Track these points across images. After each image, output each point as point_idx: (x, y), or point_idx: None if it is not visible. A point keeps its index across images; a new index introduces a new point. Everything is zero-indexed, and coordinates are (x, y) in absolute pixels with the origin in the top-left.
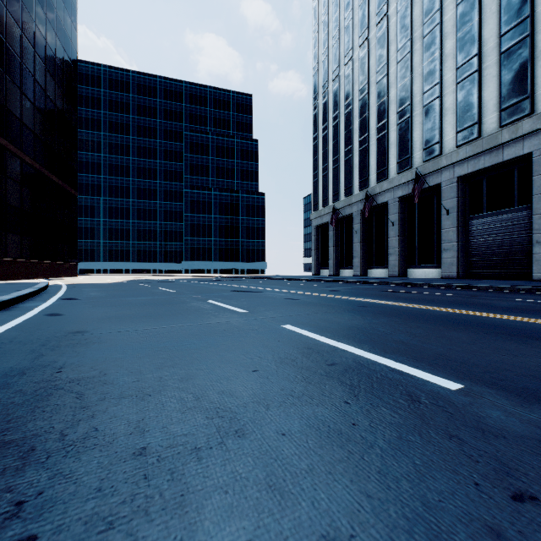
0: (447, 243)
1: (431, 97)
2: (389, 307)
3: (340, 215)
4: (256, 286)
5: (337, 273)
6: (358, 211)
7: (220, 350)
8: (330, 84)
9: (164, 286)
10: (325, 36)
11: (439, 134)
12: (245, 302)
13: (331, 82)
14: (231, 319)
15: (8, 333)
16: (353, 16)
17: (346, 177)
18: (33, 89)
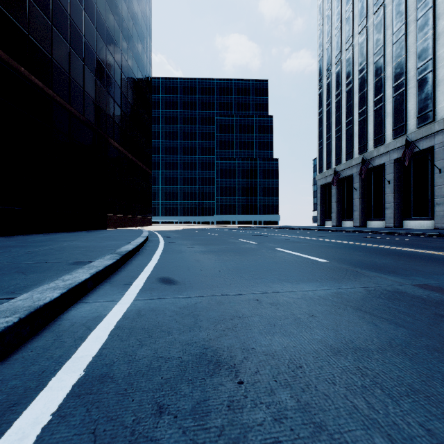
0: (440, 198)
1: (424, 71)
2: (344, 244)
3: (341, 175)
4: (268, 233)
5: (339, 224)
6: (358, 172)
7: (247, 252)
8: (332, 67)
9: (208, 232)
10: (328, 28)
11: (431, 103)
12: (259, 240)
13: (334, 65)
14: (251, 246)
15: (166, 246)
16: (353, 8)
17: (346, 144)
18: (132, 113)
